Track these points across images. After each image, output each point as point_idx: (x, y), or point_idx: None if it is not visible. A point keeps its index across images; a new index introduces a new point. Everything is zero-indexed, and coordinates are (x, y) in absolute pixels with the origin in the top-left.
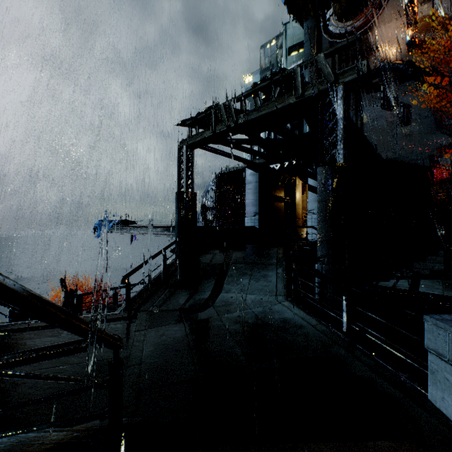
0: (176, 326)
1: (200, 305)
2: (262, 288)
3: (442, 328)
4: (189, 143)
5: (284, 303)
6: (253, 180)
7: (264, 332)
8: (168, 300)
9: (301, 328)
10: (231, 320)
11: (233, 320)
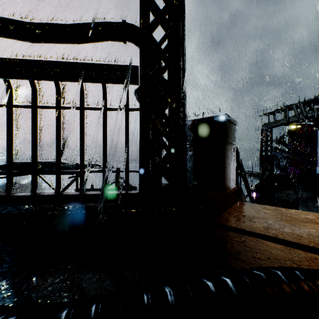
0: None
1: None
2: None
3: None
4: (269, 127)
5: None
6: None
7: None
8: None
9: None
10: None
11: None
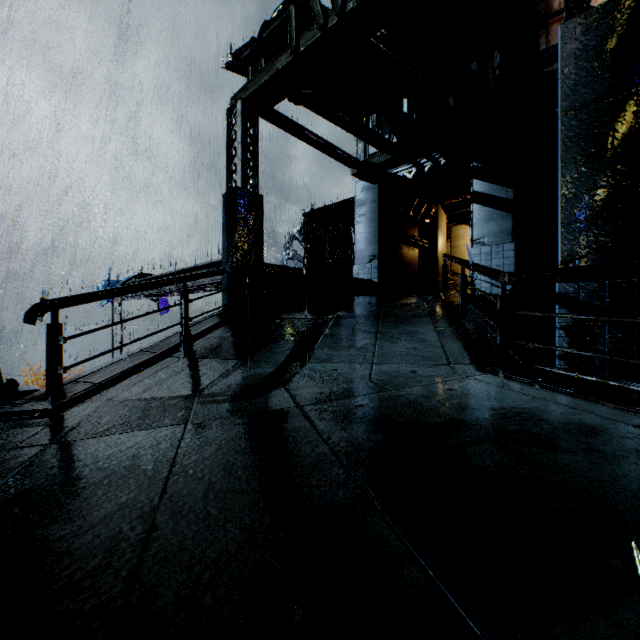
0: (154, 434)
1: (252, 386)
2: (408, 352)
3: None
4: (248, 94)
5: (480, 377)
6: (369, 198)
7: (466, 450)
8: (172, 378)
9: (601, 435)
10: (335, 415)
11: (342, 415)
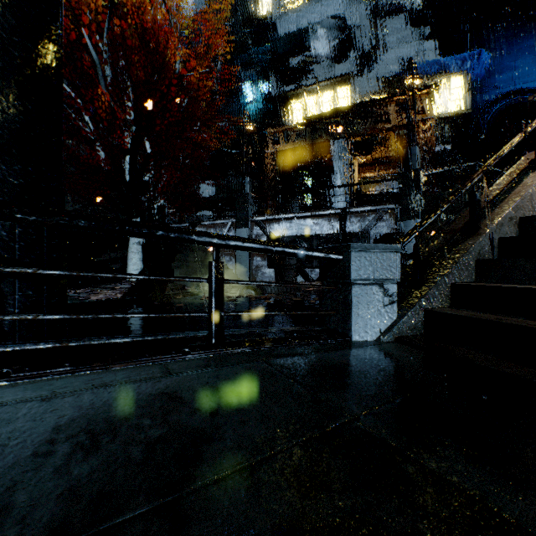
0: None
1: None
2: None
3: (370, 249)
4: None
5: None
6: None
7: None
8: None
9: (185, 395)
10: None
11: None
